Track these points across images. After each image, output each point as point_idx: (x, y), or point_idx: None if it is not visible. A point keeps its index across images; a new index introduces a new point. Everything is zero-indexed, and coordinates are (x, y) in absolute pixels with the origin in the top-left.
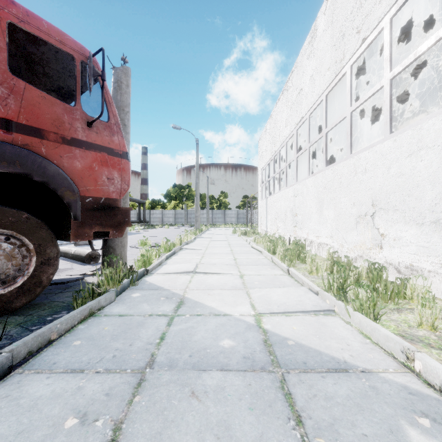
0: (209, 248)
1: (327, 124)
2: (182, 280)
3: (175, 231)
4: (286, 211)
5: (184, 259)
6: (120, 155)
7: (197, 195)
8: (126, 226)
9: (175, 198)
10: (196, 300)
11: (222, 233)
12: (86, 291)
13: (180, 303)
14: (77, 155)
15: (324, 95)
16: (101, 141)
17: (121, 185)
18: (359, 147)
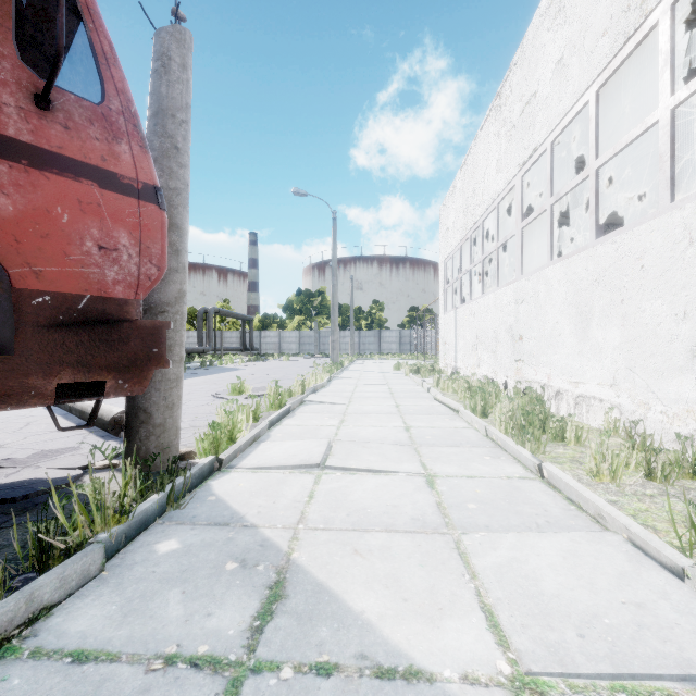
0: (355, 400)
1: (600, 150)
2: (293, 492)
3: (298, 366)
4: (499, 332)
5: (305, 426)
6: (137, 191)
7: (334, 306)
8: (154, 366)
9: (300, 312)
10: (320, 580)
11: (376, 370)
12: (29, 542)
13: (274, 593)
14: (0, 178)
15: (594, 91)
16: (81, 150)
17: (139, 266)
18: (624, 216)
